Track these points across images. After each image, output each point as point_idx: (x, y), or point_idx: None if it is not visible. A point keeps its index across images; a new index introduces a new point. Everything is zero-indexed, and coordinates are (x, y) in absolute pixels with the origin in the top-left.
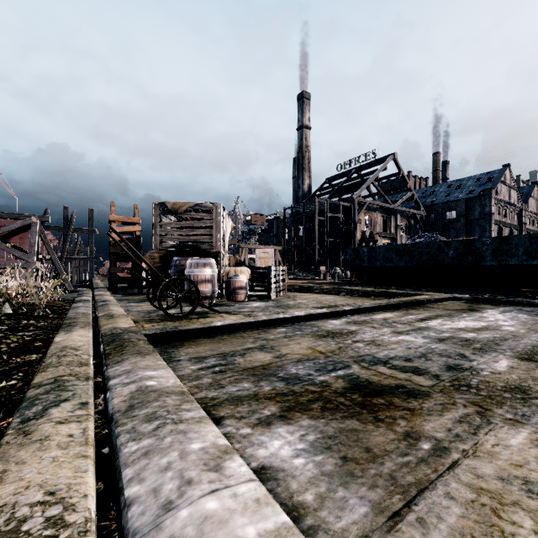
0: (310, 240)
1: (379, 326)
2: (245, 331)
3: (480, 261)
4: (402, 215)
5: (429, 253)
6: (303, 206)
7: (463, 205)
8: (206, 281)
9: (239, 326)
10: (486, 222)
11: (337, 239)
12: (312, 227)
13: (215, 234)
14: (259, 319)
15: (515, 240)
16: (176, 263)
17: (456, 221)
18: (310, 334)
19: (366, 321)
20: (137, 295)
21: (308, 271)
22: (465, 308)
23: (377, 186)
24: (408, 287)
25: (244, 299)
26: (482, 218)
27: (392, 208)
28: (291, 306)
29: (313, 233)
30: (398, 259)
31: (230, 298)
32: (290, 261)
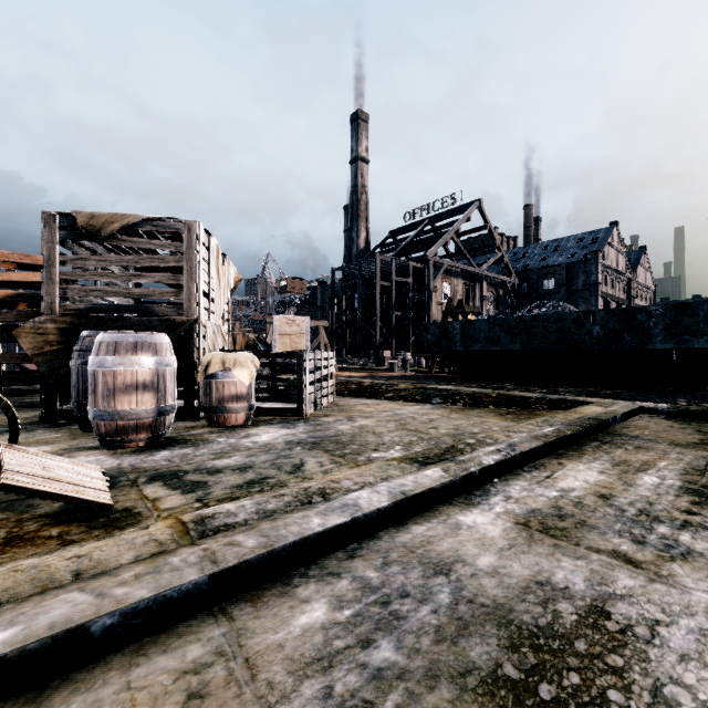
0: (368, 315)
1: (640, 551)
2: (140, 656)
3: (644, 343)
4: (488, 283)
5: (561, 330)
6: (358, 266)
7: (564, 272)
8: (138, 386)
9: (117, 627)
10: (591, 294)
11: (406, 314)
12: (371, 296)
13: (187, 283)
14: (223, 564)
15: (705, 309)
16: (82, 344)
17: (554, 292)
18: (446, 683)
19: (569, 513)
20: (28, 410)
21: (365, 357)
22: (701, 437)
23: (457, 242)
24: (530, 384)
25: (244, 421)
26: (587, 288)
27: (477, 273)
28: (344, 441)
29: (372, 304)
30: (509, 339)
31: (213, 419)
32: (341, 344)
